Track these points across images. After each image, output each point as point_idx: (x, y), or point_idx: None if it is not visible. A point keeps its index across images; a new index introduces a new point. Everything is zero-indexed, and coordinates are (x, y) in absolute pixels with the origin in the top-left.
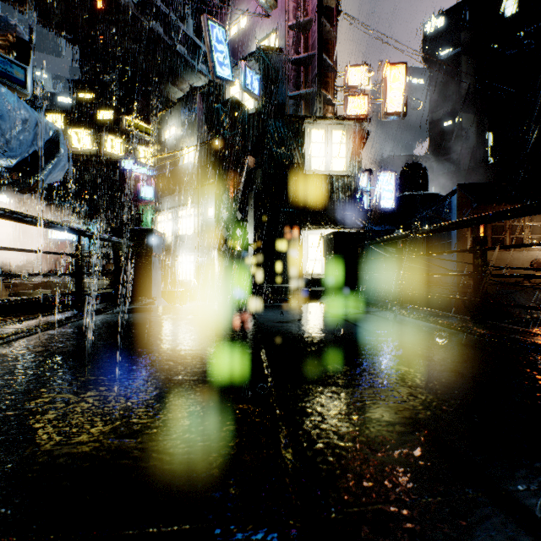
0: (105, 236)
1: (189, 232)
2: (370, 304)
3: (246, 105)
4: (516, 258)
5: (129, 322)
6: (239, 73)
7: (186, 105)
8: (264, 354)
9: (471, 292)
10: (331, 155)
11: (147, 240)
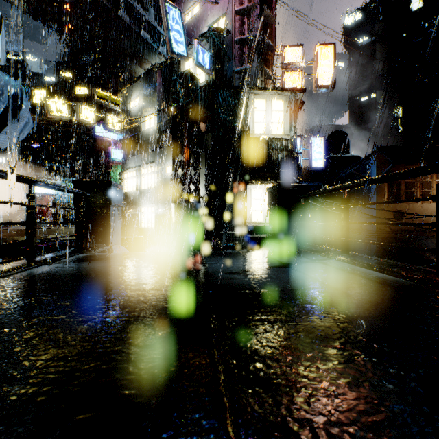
0: (61, 186)
1: (151, 187)
2: (315, 252)
3: (198, 77)
4: (426, 209)
5: (75, 273)
6: (193, 51)
7: (148, 79)
8: (215, 324)
9: (387, 238)
10: (271, 121)
11: (106, 191)
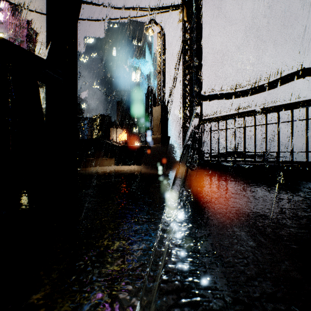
0: None
1: None
2: None
3: None
4: None
5: None
6: None
7: None
8: None
9: None
10: None
11: None
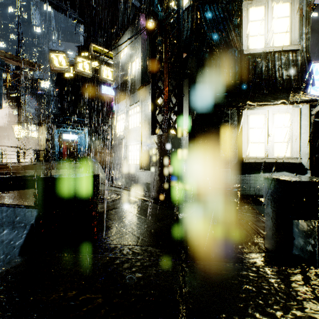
0: None
1: (136, 126)
2: None
3: None
4: None
5: None
6: None
7: (133, 26)
8: None
9: None
10: (272, 31)
11: None
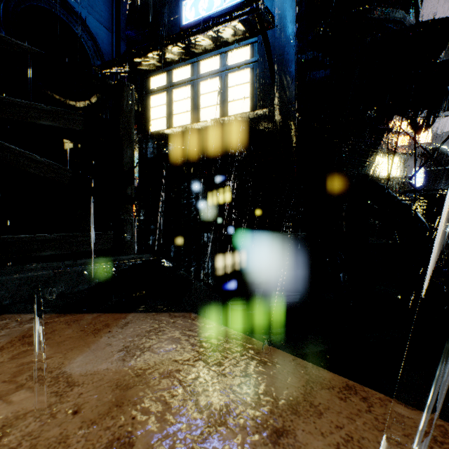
0: None
1: None
2: None
3: None
4: None
5: None
6: None
7: None
8: None
9: None
10: (392, 169)
11: None
